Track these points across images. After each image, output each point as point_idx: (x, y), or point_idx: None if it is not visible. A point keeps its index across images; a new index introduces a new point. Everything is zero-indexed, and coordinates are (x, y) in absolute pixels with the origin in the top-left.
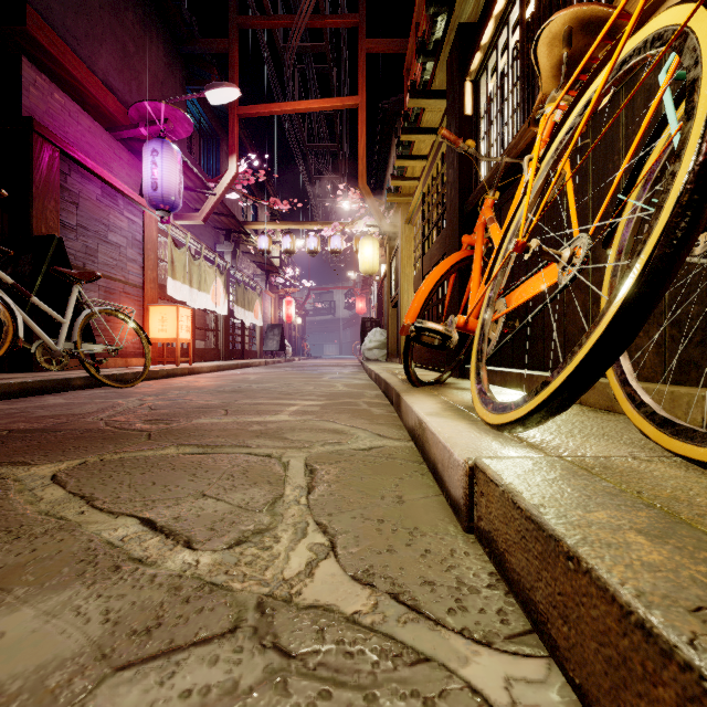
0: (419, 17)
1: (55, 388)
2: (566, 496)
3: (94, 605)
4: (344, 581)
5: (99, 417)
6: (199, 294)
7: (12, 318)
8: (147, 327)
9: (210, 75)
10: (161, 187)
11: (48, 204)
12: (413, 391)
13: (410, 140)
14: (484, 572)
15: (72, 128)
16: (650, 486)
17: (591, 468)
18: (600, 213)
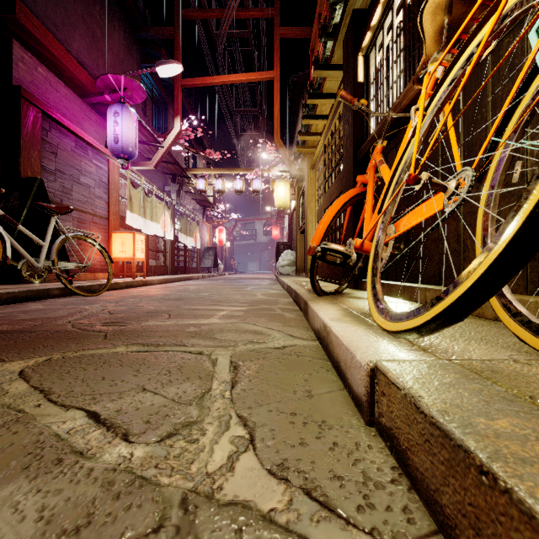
0: (321, 9)
1: (37, 296)
2: (465, 401)
3: (32, 501)
4: (261, 475)
5: (68, 320)
6: (151, 224)
7: (2, 242)
8: (111, 249)
9: (160, 55)
10: (121, 140)
11: (32, 154)
12: (318, 300)
13: (314, 104)
14: (387, 466)
15: (52, 95)
16: (538, 391)
17: (480, 372)
18: (482, 149)
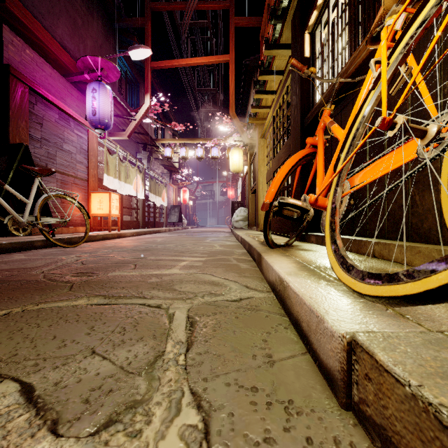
0: None
1: (22, 248)
2: None
3: None
4: None
5: (42, 270)
6: (125, 185)
7: None
8: (90, 206)
9: (132, 42)
10: (98, 113)
11: (20, 124)
12: (270, 252)
13: (264, 81)
14: None
15: (38, 74)
16: None
17: None
18: None
